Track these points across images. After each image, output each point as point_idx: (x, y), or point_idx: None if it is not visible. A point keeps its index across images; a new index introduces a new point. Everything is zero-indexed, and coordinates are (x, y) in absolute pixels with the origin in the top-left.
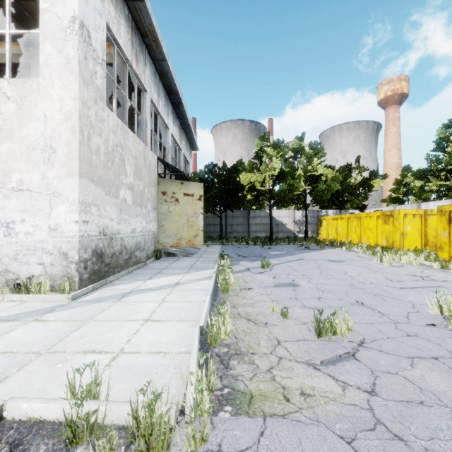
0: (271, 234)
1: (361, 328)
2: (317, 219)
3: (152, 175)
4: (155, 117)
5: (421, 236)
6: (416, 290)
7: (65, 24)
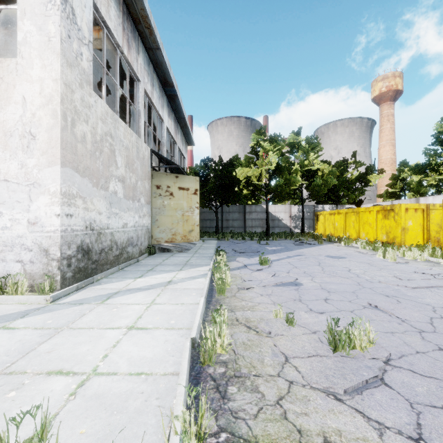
0: (267, 229)
1: (381, 338)
2: (313, 215)
3: (145, 168)
4: (150, 110)
5: (423, 231)
6: (431, 290)
7: None
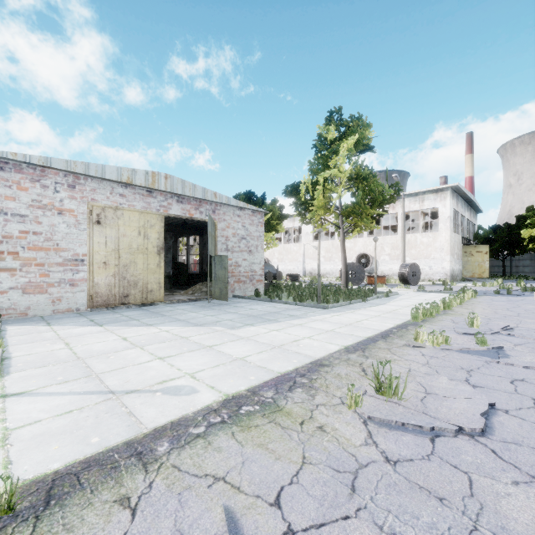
0: None
1: None
2: None
3: (460, 245)
4: None
5: None
6: None
7: (446, 218)
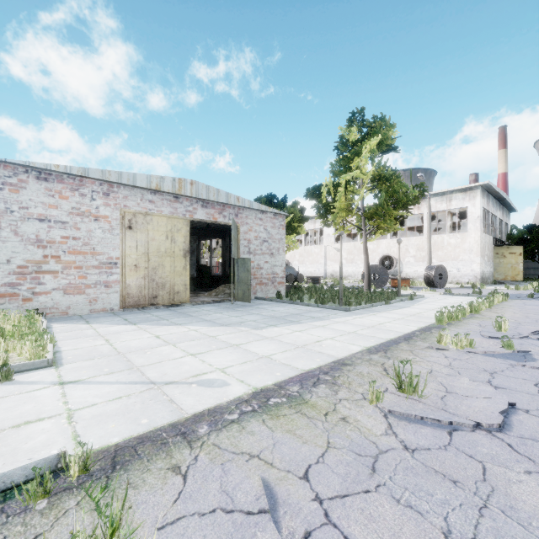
0: None
1: None
2: None
3: (491, 247)
4: None
5: None
6: None
7: (475, 218)
